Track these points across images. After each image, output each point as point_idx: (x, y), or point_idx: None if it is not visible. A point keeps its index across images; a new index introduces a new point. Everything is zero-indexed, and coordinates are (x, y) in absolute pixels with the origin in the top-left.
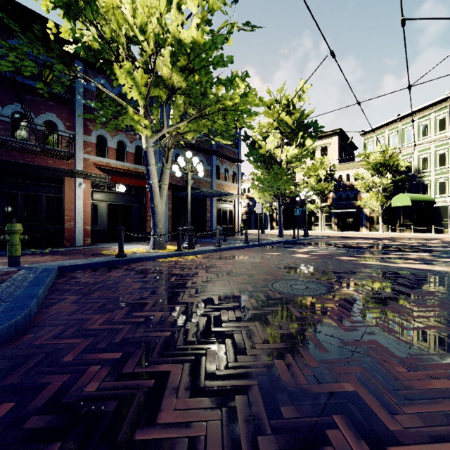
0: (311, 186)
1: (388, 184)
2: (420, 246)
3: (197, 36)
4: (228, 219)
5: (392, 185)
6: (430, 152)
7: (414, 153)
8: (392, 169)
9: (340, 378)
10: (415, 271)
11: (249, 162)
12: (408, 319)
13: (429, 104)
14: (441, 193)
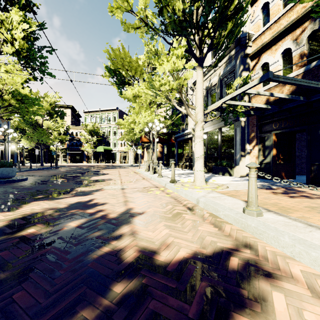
0: (55, 136)
1: (95, 141)
2: (102, 167)
3: (28, 94)
4: (0, 156)
5: (97, 141)
6: (111, 129)
7: (106, 128)
8: (97, 134)
9: (80, 175)
10: (95, 170)
11: (20, 122)
12: (89, 173)
13: (110, 109)
14: (114, 147)
